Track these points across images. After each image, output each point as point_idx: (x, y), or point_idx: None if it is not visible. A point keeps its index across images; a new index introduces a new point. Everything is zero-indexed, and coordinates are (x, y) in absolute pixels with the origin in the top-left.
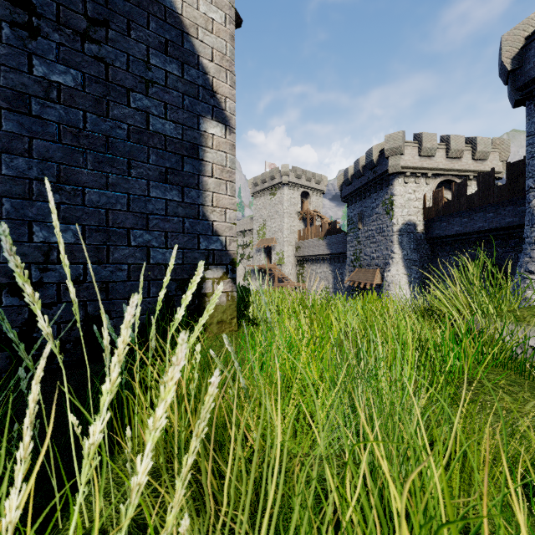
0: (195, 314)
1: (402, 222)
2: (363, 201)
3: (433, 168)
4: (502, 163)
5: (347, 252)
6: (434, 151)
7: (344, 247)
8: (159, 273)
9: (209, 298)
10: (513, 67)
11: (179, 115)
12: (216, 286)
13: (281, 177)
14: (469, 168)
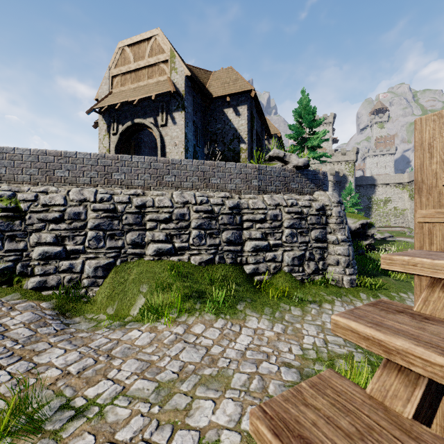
0: None
1: None
2: None
3: None
4: None
5: None
6: None
7: None
8: None
9: None
10: None
11: (235, 146)
12: None
13: None
14: None
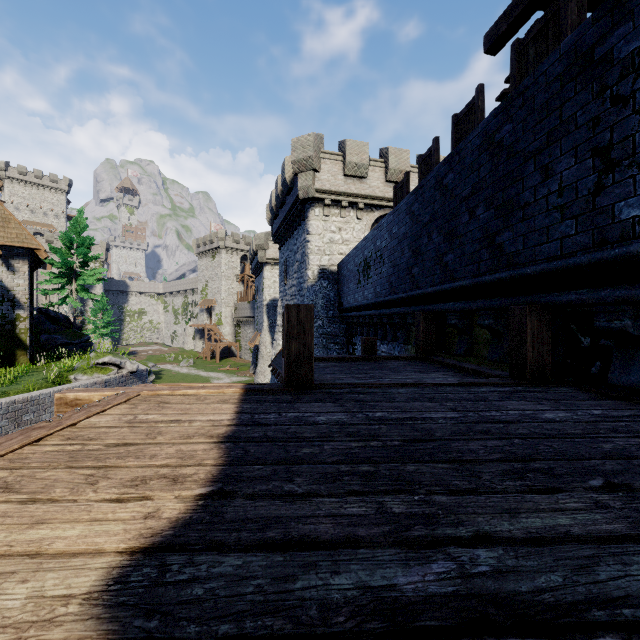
0: (13, 361)
1: (269, 299)
2: (258, 277)
3: None
4: None
5: (255, 317)
6: None
7: None
8: (0, 351)
9: (18, 357)
10: (270, 224)
11: (7, 311)
12: (21, 354)
13: (219, 242)
14: None
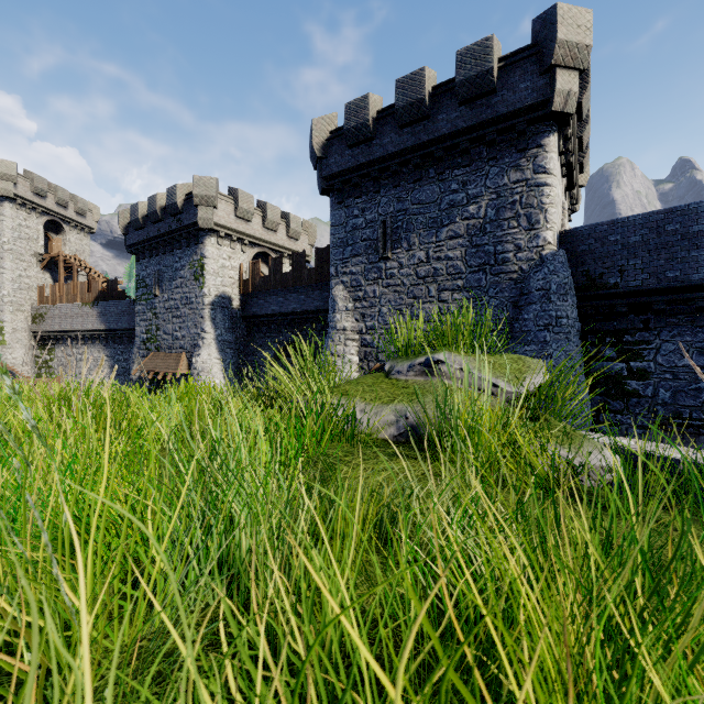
0: None
1: (216, 294)
2: (162, 256)
3: (250, 235)
4: (311, 247)
5: (136, 329)
6: (251, 215)
7: (132, 320)
8: None
9: None
10: (321, 155)
11: None
12: None
13: None
14: (284, 244)
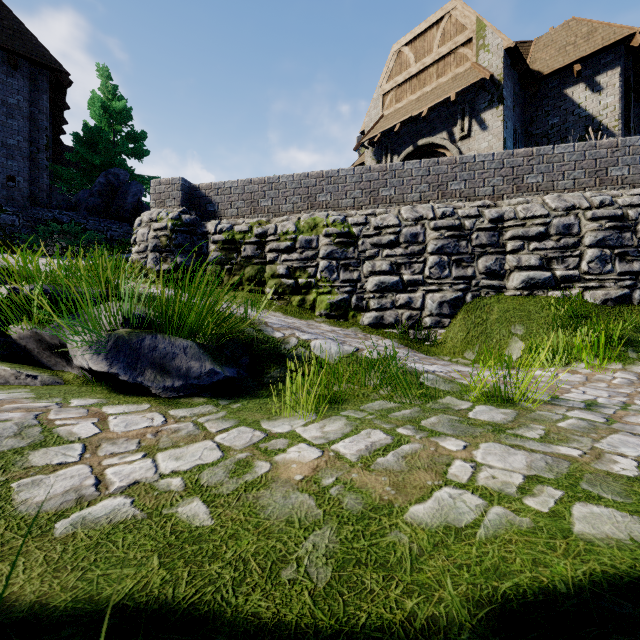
0: None
1: None
2: None
3: None
4: None
5: None
6: None
7: None
8: None
9: None
10: None
11: None
12: None
13: None
14: None
